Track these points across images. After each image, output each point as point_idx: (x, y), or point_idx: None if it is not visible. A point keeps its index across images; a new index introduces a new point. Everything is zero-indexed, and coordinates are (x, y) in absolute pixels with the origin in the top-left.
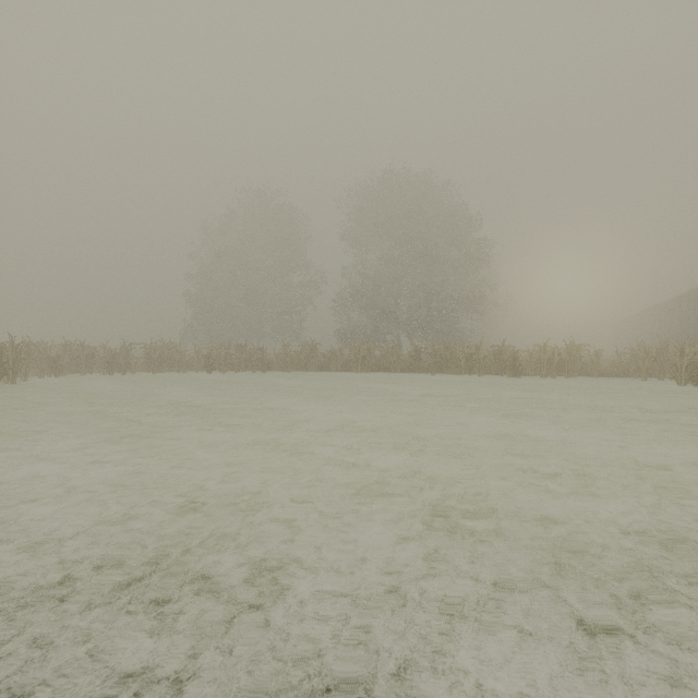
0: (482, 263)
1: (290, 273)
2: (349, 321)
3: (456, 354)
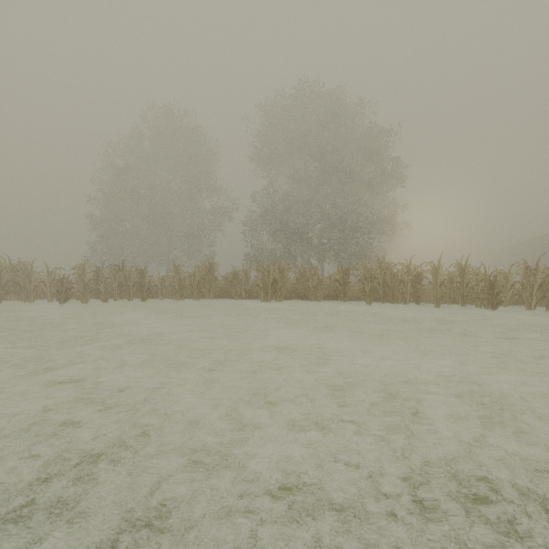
0: (398, 182)
1: (197, 194)
2: (258, 243)
3: (398, 277)
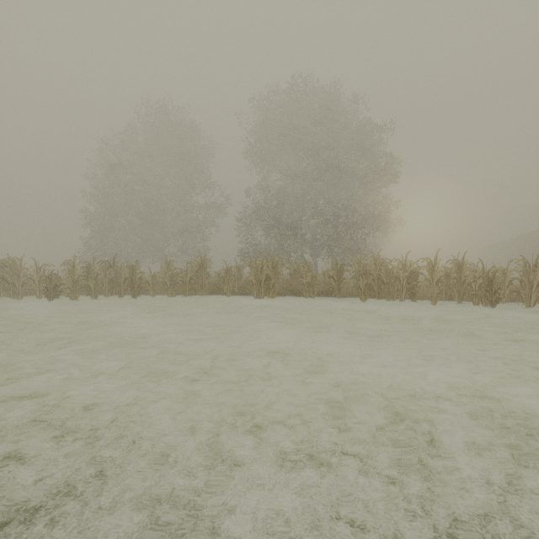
0: (391, 177)
1: (191, 189)
2: (252, 239)
3: (394, 273)
